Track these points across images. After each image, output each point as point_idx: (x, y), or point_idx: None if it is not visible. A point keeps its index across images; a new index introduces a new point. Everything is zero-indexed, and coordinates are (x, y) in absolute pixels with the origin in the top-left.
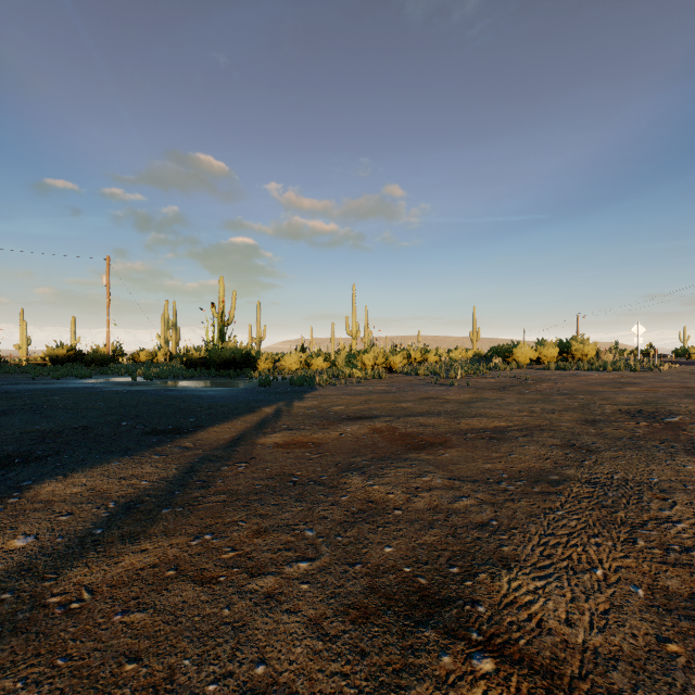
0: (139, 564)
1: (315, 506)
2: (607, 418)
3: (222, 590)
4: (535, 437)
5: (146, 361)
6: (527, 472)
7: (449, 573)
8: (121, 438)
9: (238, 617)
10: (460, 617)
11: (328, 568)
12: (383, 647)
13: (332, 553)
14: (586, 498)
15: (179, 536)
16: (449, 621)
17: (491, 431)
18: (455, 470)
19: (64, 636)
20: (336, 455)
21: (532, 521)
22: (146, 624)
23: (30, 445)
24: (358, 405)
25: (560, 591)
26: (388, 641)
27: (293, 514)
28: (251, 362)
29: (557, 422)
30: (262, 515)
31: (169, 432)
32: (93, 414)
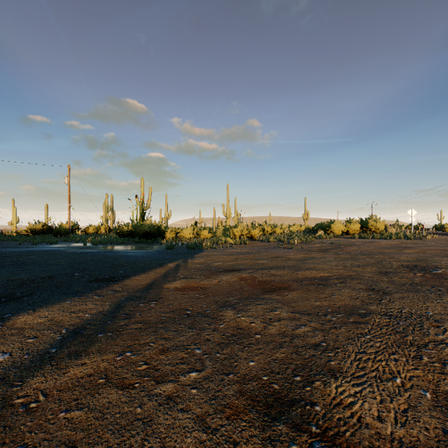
0: (80, 374)
1: (202, 332)
2: (394, 270)
3: (136, 393)
4: (348, 283)
5: (93, 232)
6: (344, 308)
7: (294, 381)
8: (73, 284)
9: (147, 414)
10: (303, 414)
11: (210, 377)
12: (249, 438)
13: (213, 366)
14: (385, 326)
15: (109, 354)
16: (295, 418)
17: (318, 279)
18: (296, 306)
19: (23, 429)
20: (216, 296)
21: (350, 343)
22: (81, 420)
23: (13, 289)
24: (231, 262)
25: (372, 394)
26: (252, 433)
27: (187, 337)
28: (161, 233)
29: (362, 273)
30: (165, 338)
31: (106, 280)
32: (56, 268)
